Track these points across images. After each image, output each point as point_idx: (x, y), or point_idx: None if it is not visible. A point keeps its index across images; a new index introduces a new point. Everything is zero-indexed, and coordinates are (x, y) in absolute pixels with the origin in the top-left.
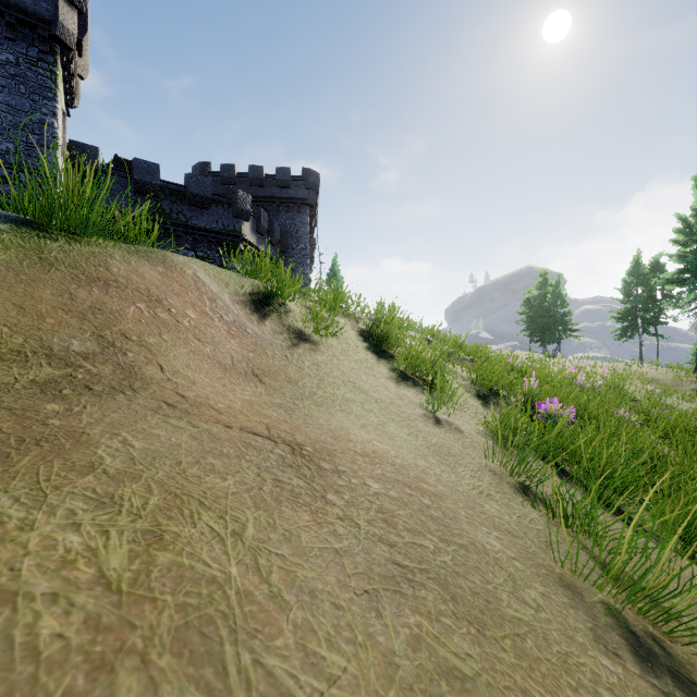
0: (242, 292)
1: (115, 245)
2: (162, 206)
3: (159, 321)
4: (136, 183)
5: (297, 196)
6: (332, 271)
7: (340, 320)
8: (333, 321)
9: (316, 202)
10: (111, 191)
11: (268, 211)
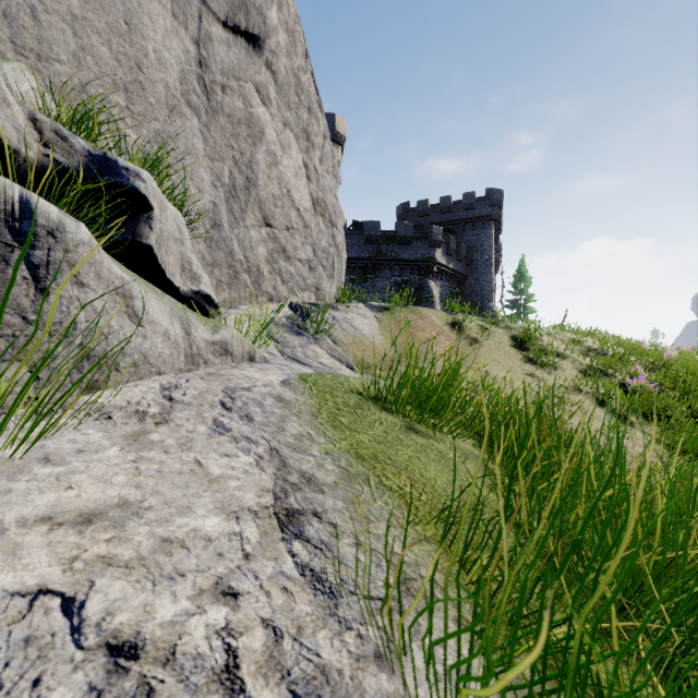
0: (448, 322)
1: (405, 310)
2: (381, 249)
3: (427, 337)
4: (366, 237)
5: (481, 214)
6: (519, 273)
7: (498, 331)
8: (494, 332)
9: (500, 214)
10: (352, 245)
11: (455, 232)
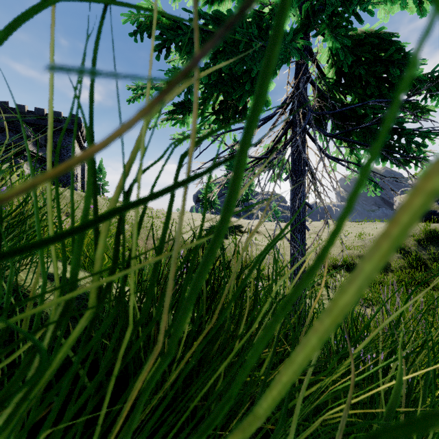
0: None
1: None
2: None
3: None
4: None
5: (67, 128)
6: (99, 168)
7: None
8: None
9: (81, 131)
10: None
11: None
